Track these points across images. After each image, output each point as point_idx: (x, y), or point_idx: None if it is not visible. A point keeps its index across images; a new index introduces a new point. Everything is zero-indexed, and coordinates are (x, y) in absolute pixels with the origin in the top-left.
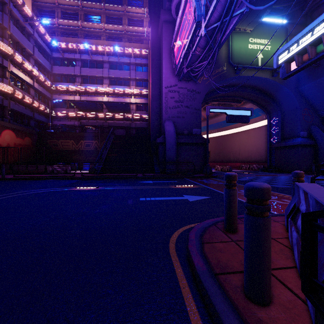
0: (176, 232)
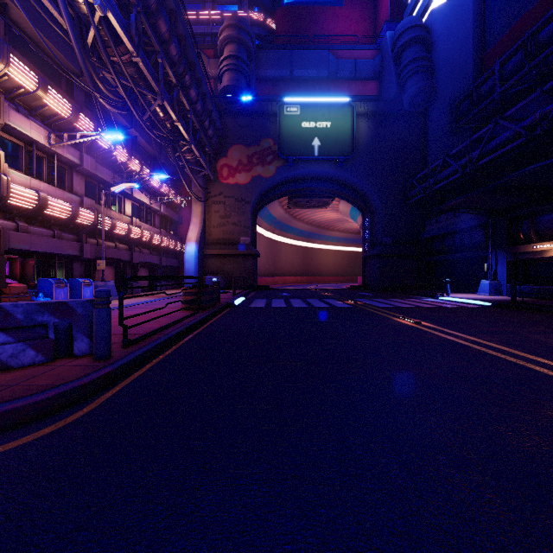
0: (5, 448)
